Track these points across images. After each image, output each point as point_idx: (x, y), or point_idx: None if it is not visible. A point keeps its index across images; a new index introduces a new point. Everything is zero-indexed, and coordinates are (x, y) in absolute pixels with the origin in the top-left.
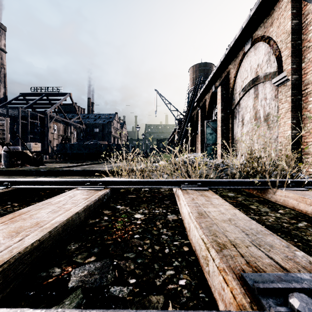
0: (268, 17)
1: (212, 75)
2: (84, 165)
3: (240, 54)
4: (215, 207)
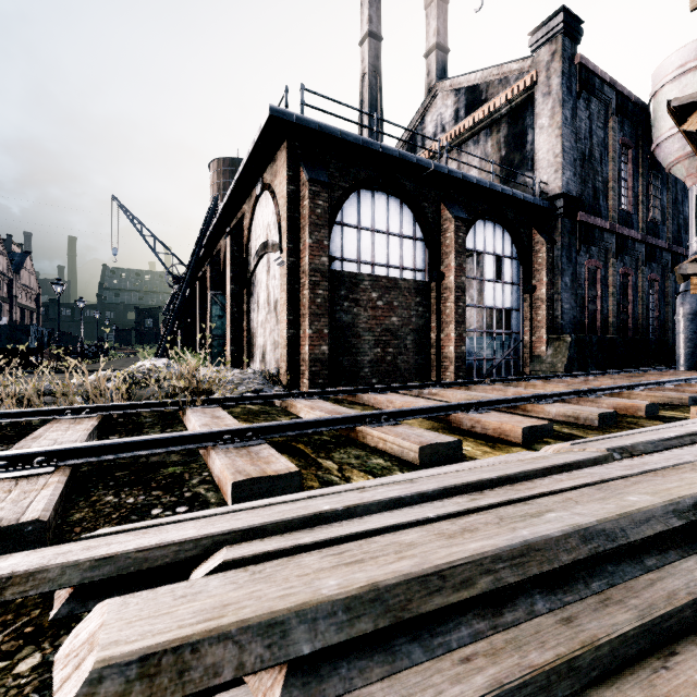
0: (274, 162)
1: (221, 211)
2: None
3: (254, 194)
4: (65, 431)
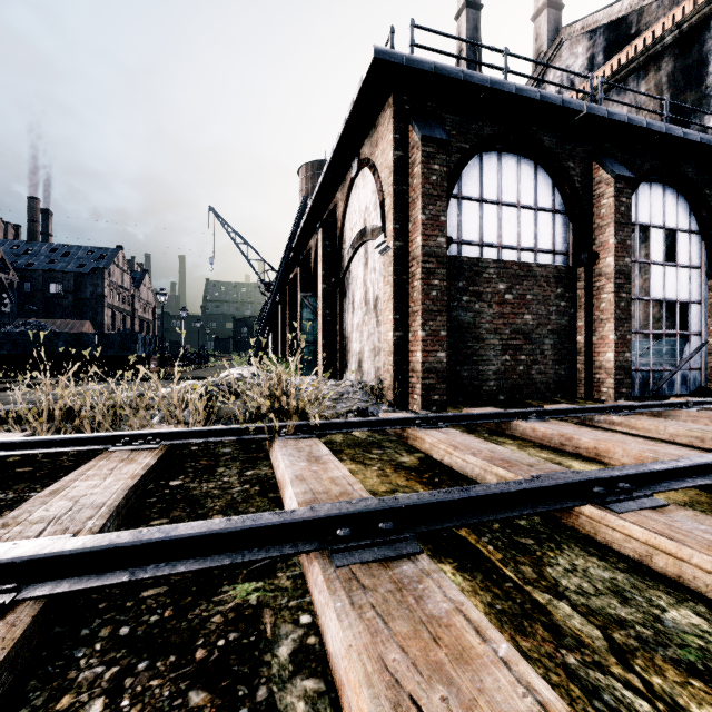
0: (374, 130)
1: (311, 204)
2: None
3: (348, 177)
4: (104, 478)
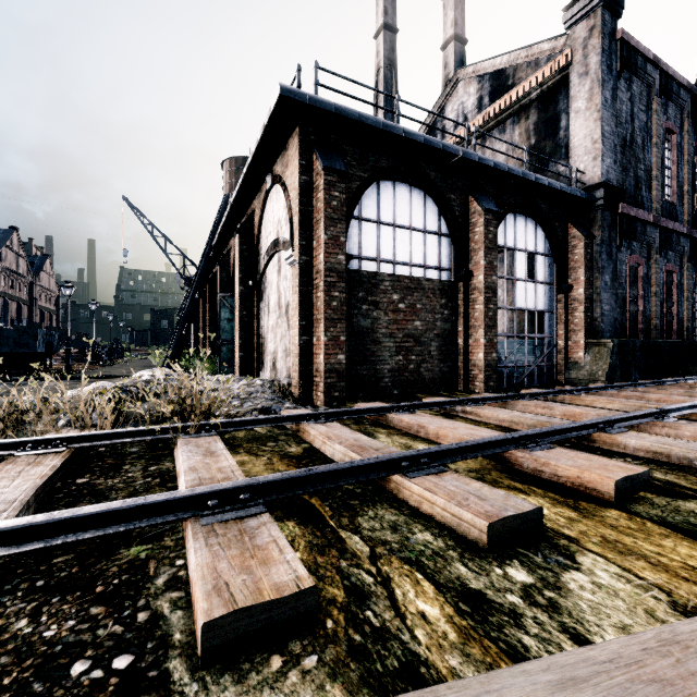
0: (285, 152)
1: (230, 208)
2: None
3: (264, 188)
4: (12, 480)
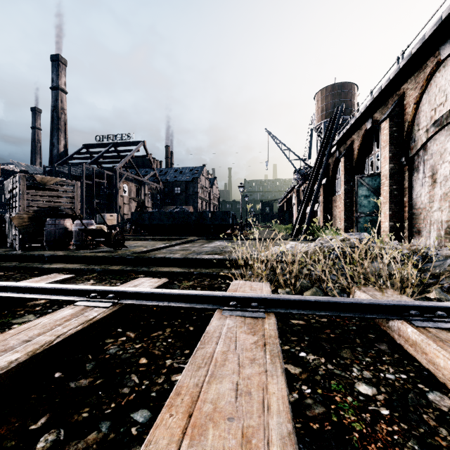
0: None
1: (370, 102)
2: (174, 245)
3: (428, 64)
4: None
